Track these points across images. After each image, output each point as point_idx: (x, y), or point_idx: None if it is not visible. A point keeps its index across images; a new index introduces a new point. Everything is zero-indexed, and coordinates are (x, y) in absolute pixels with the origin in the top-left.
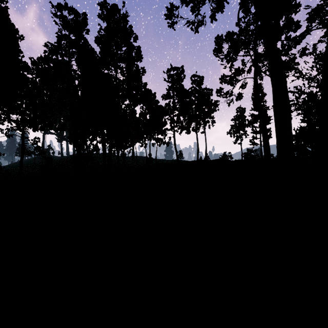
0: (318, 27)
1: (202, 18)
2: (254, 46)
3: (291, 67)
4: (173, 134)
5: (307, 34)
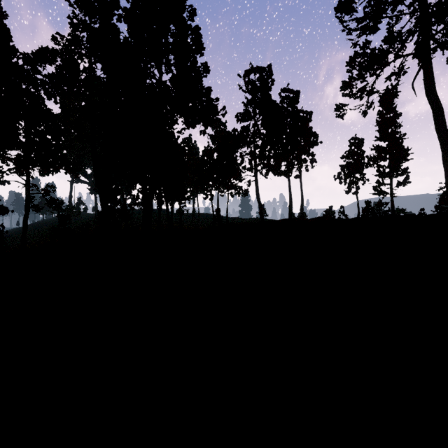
0: None
1: None
2: None
3: None
4: (254, 176)
5: None
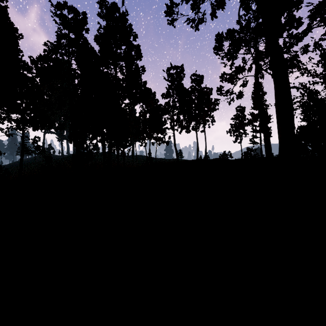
0: (320, 25)
1: (202, 15)
2: (255, 44)
3: (293, 65)
4: (173, 133)
5: (309, 31)
